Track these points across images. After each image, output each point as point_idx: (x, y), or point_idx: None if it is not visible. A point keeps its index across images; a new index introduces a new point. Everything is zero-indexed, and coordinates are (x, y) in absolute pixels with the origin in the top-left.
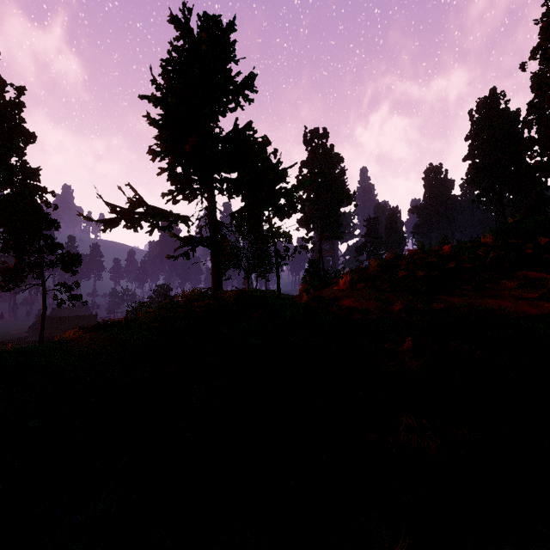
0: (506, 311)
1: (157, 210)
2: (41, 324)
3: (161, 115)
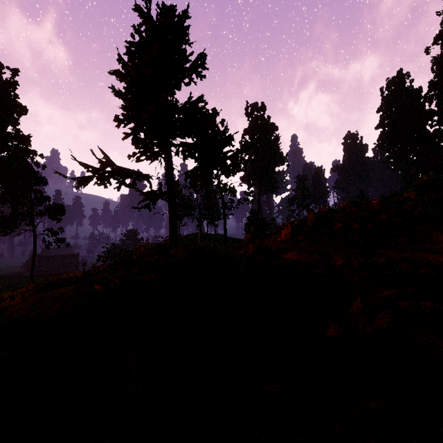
0: None
1: (123, 170)
2: (32, 262)
3: (124, 88)
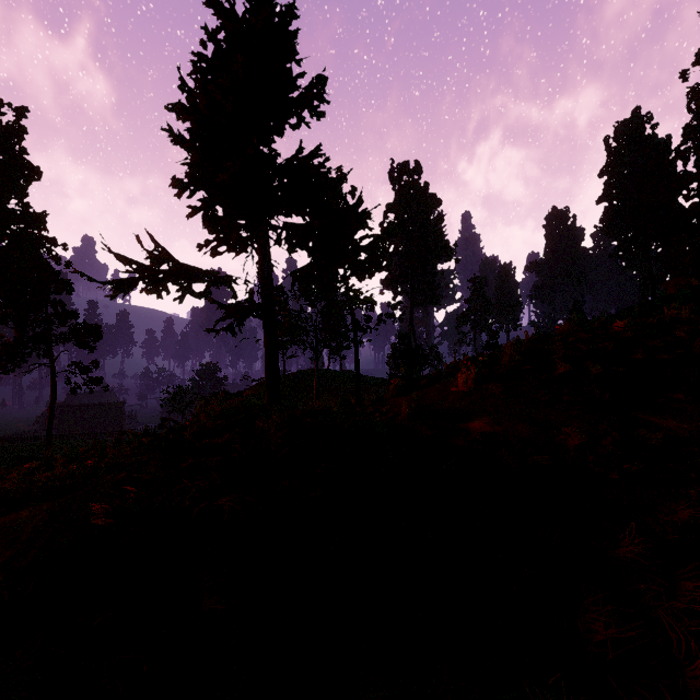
0: None
1: (188, 268)
2: (49, 416)
3: (188, 130)
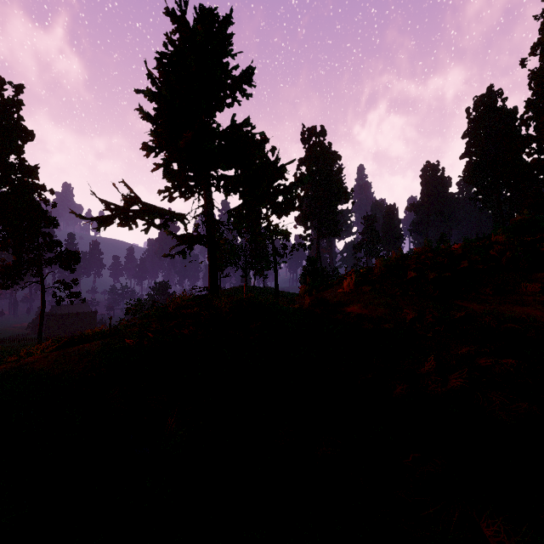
0: (537, 321)
1: (152, 208)
2: (40, 321)
3: (155, 109)
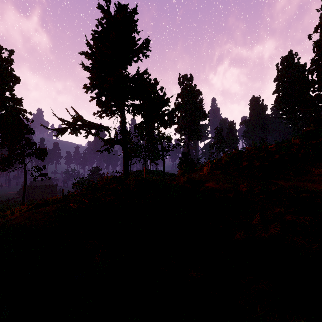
0: None
1: (89, 123)
2: (23, 190)
3: (91, 64)
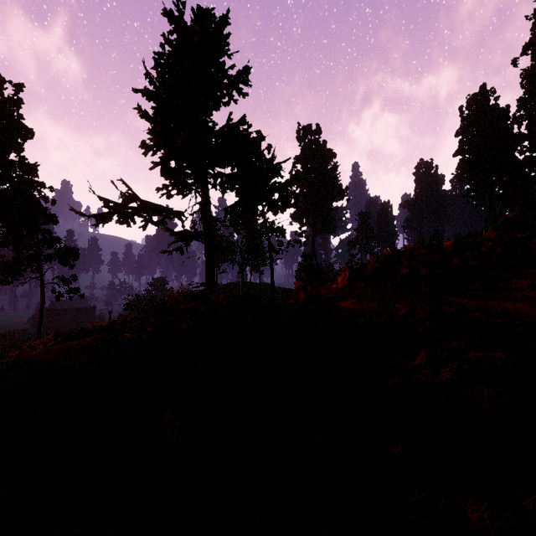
0: (526, 316)
1: (150, 205)
2: (39, 317)
3: (153, 108)
